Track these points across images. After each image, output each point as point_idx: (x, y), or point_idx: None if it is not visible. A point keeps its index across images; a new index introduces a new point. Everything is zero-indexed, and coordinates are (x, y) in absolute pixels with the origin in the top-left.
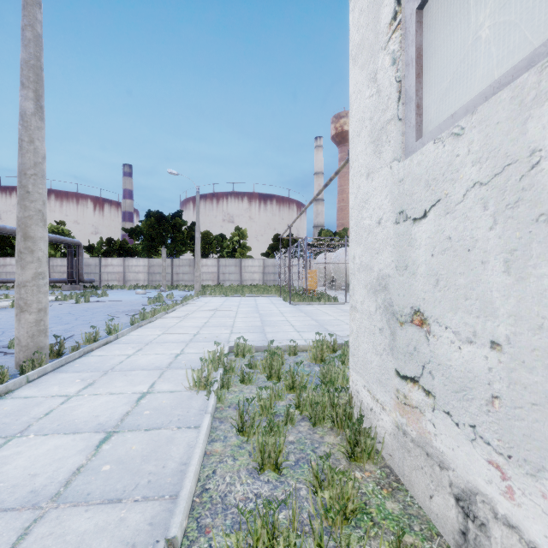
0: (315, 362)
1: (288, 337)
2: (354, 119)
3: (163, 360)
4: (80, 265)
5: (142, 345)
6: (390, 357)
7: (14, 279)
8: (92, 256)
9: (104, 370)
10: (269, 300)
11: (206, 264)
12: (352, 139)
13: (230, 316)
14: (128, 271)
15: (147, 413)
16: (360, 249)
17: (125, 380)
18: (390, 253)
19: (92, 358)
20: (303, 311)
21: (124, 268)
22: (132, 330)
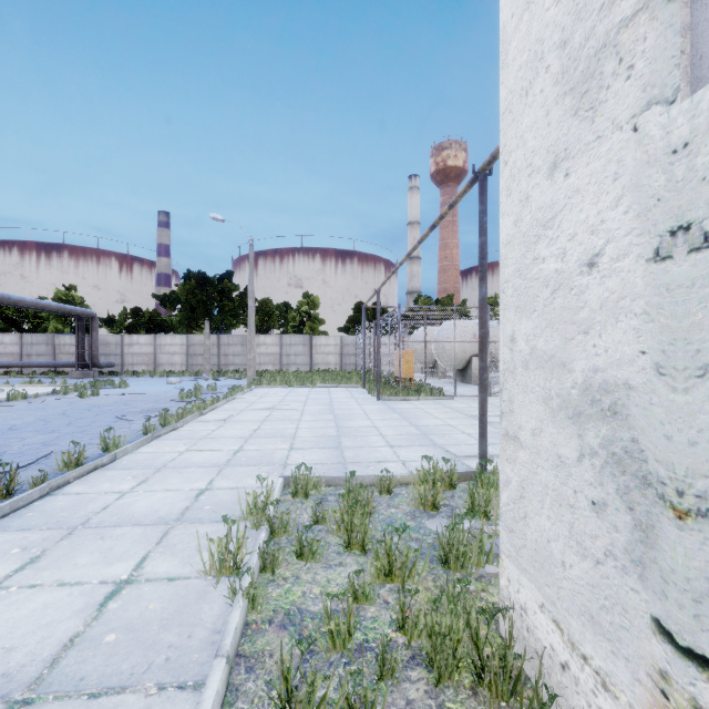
0: (423, 510)
1: (377, 457)
2: (512, 68)
3: (174, 504)
4: (95, 343)
5: (150, 472)
6: (634, 581)
7: (6, 363)
8: (113, 332)
9: (70, 525)
10: (348, 392)
11: (265, 342)
12: (507, 108)
13: (292, 419)
14: (160, 352)
15: (110, 642)
16: (529, 323)
17: (97, 550)
18: (631, 333)
19: (60, 499)
20: (397, 410)
21: (155, 348)
22: (142, 445)
